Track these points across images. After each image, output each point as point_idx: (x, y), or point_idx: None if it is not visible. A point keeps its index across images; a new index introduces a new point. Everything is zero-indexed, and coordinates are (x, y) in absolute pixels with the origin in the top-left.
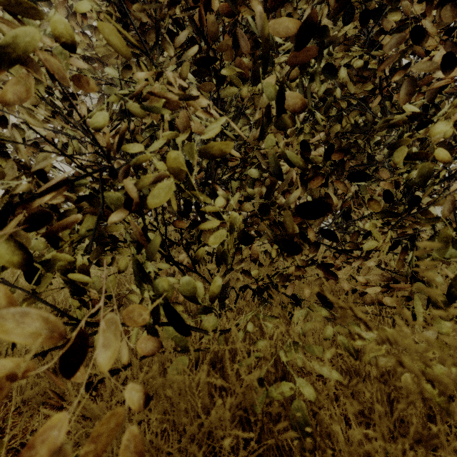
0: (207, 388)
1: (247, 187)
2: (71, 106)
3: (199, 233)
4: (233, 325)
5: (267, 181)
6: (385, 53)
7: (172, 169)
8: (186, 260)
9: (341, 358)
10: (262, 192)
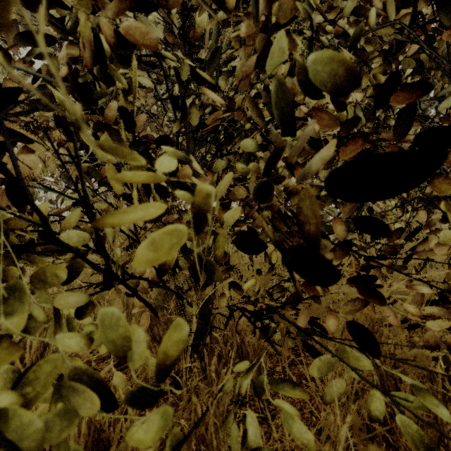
0: None
1: None
2: None
3: None
4: None
5: (266, 156)
6: None
7: None
8: (151, 269)
9: (386, 428)
10: (261, 167)
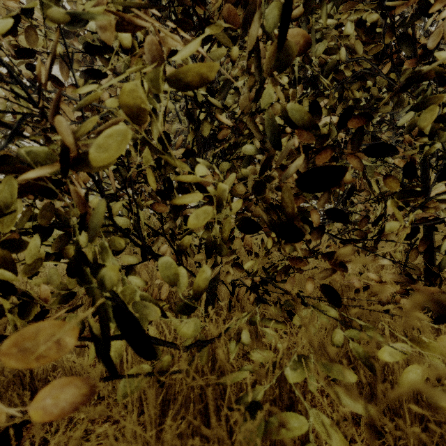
0: (180, 441)
1: (239, 170)
2: (30, 67)
3: (184, 220)
4: (219, 348)
5: (262, 160)
6: (401, 9)
7: (127, 107)
8: (169, 252)
9: (352, 367)
10: (257, 170)
